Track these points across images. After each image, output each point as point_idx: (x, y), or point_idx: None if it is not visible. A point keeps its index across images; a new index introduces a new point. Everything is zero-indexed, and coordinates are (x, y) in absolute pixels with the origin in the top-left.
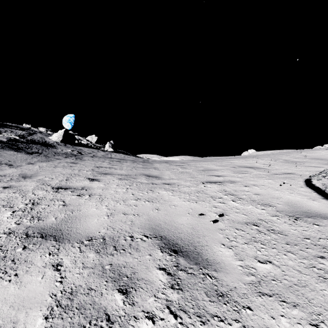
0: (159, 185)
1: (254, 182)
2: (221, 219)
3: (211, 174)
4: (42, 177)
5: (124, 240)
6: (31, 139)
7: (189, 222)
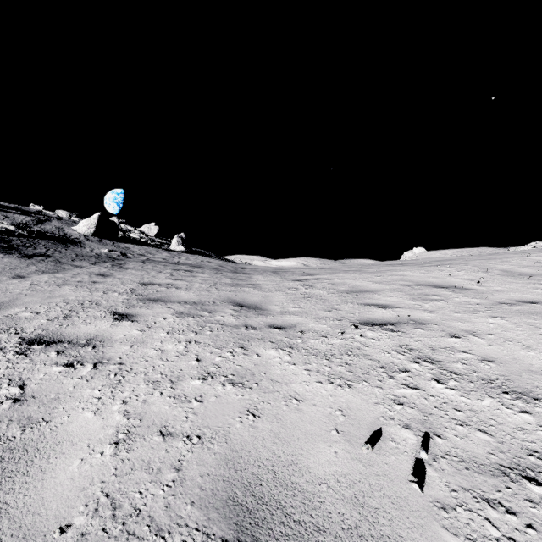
0: (260, 330)
1: (468, 324)
2: (429, 454)
3: (366, 301)
4: (18, 309)
5: None
6: (38, 231)
7: (342, 471)
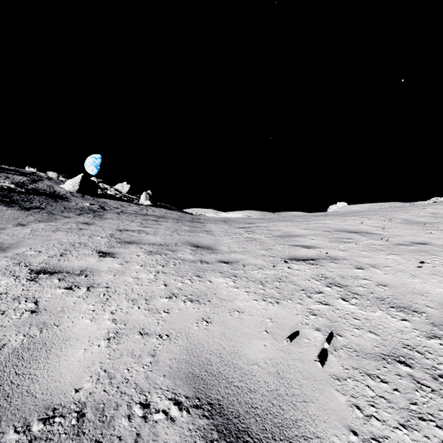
0: (212, 264)
1: (371, 259)
2: (332, 347)
3: (295, 243)
4: (25, 249)
5: (126, 417)
6: (33, 188)
7: (269, 357)
